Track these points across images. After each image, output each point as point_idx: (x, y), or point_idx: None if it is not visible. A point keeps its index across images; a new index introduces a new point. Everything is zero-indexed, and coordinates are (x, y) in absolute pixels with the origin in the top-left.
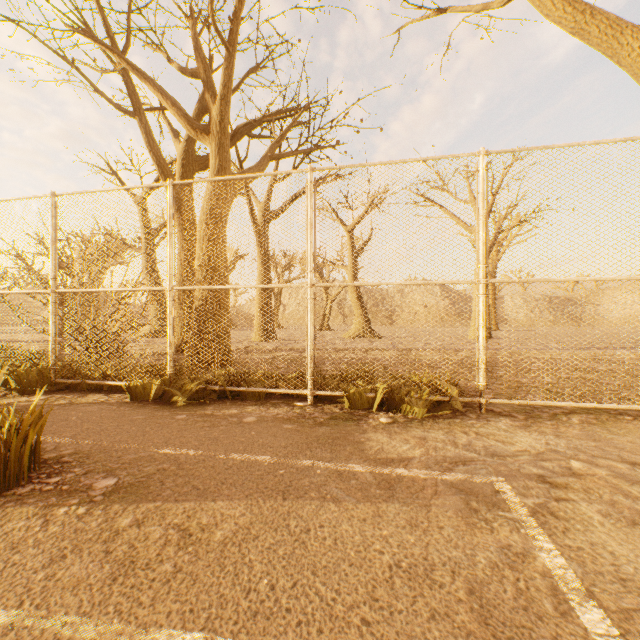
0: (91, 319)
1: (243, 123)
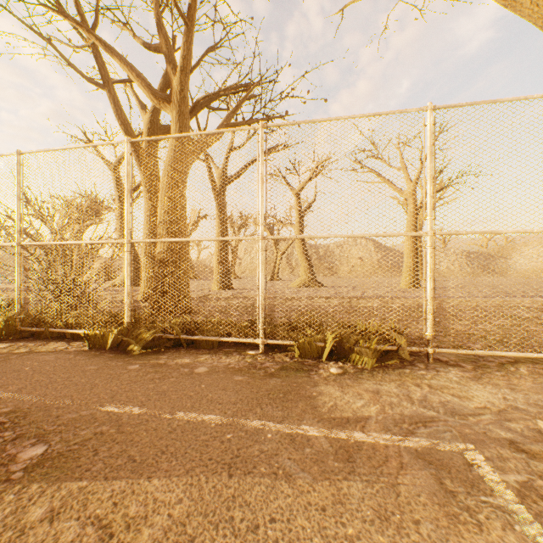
0: (62, 270)
1: (202, 96)
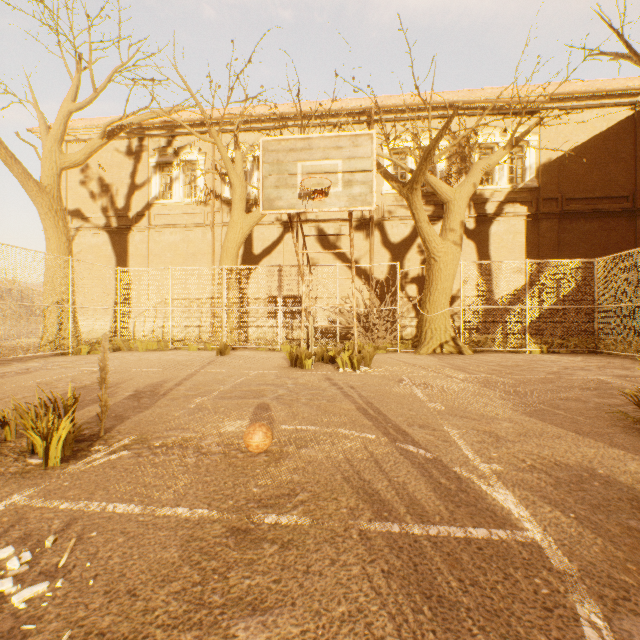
0: None
1: None
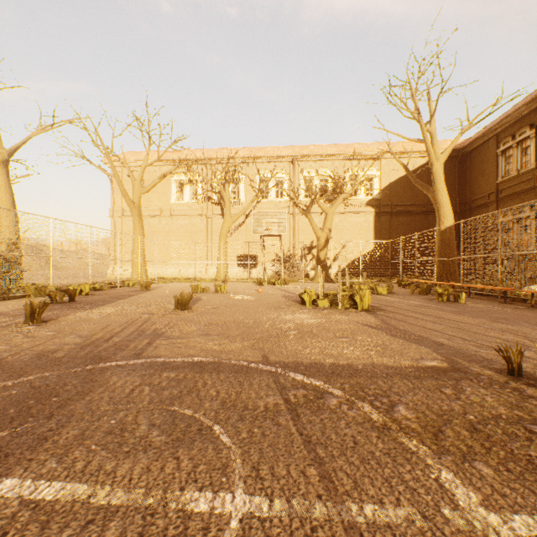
0: None
1: None
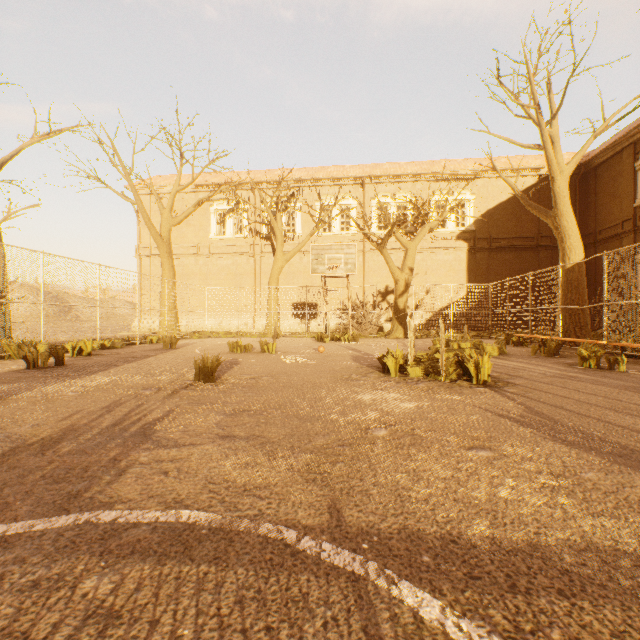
0: None
1: None
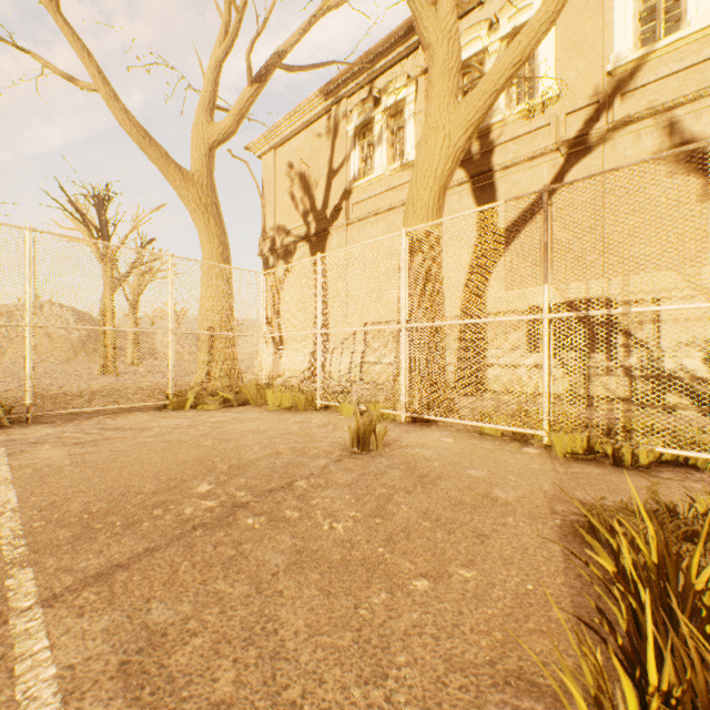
0: None
1: None
